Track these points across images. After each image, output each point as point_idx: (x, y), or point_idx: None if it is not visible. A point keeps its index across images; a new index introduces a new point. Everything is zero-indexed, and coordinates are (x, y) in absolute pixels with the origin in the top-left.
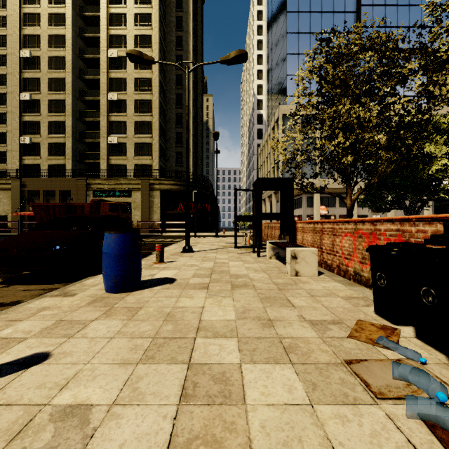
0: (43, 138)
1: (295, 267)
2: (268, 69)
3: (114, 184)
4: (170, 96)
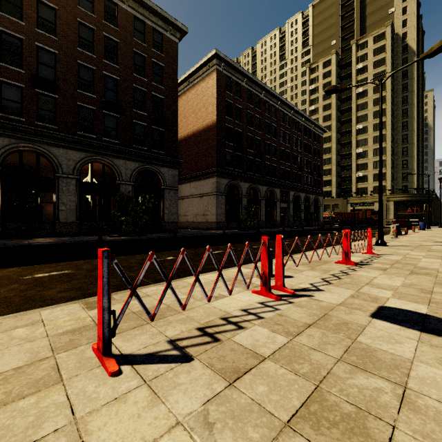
0: None
1: None
2: None
3: (362, 199)
4: (397, 138)
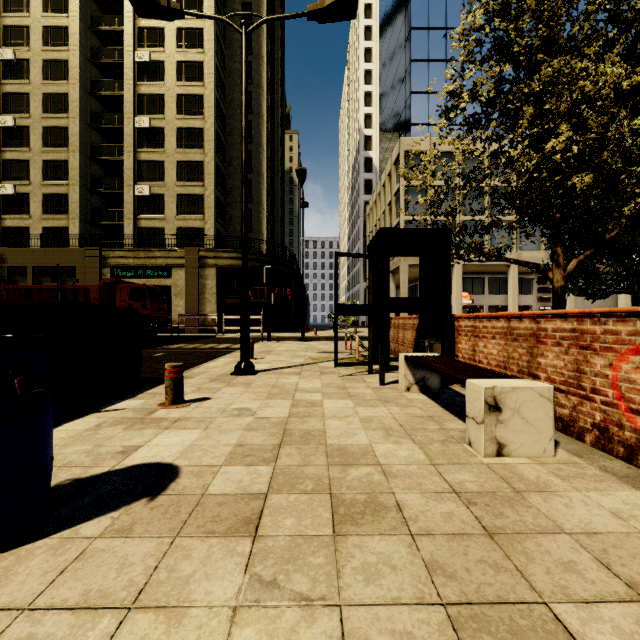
0: (34, 186)
1: (494, 433)
2: (381, 88)
3: (143, 258)
4: (232, 124)
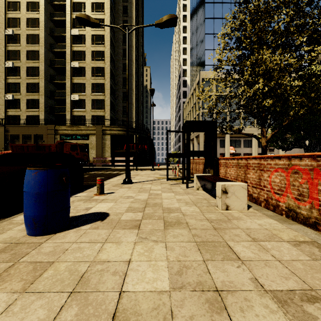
0: (22, 95)
1: (225, 201)
2: (191, 46)
3: (75, 130)
4: (118, 65)
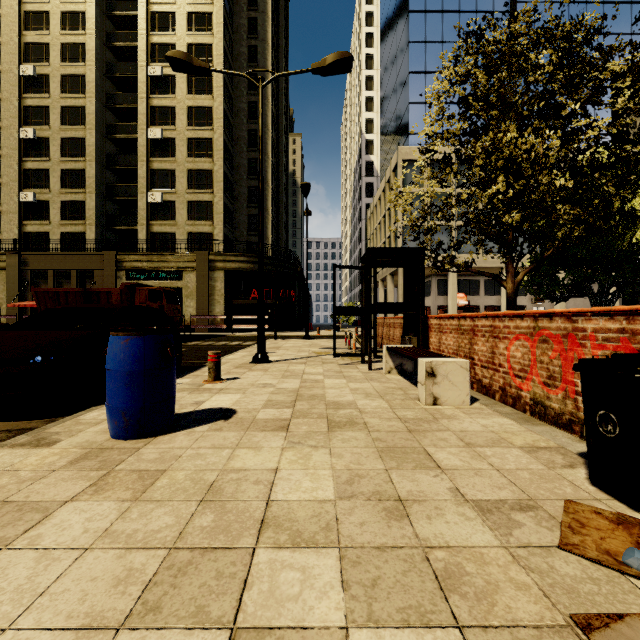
0: (53, 194)
1: (432, 391)
2: (381, 96)
3: (156, 262)
4: (239, 133)
